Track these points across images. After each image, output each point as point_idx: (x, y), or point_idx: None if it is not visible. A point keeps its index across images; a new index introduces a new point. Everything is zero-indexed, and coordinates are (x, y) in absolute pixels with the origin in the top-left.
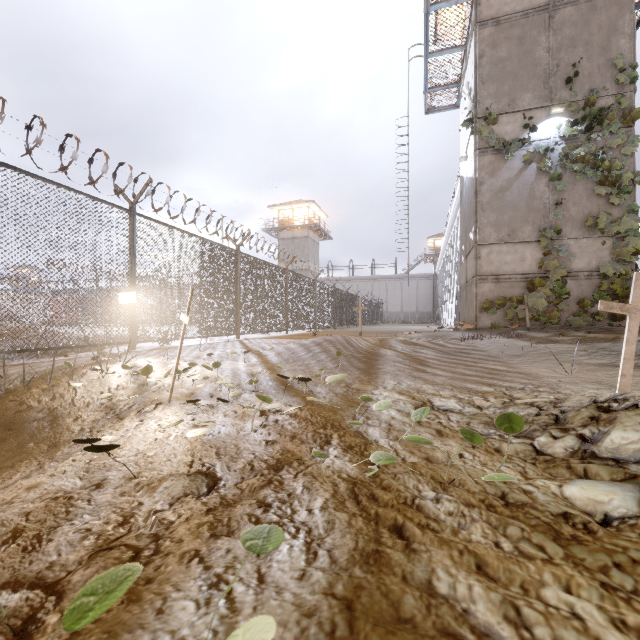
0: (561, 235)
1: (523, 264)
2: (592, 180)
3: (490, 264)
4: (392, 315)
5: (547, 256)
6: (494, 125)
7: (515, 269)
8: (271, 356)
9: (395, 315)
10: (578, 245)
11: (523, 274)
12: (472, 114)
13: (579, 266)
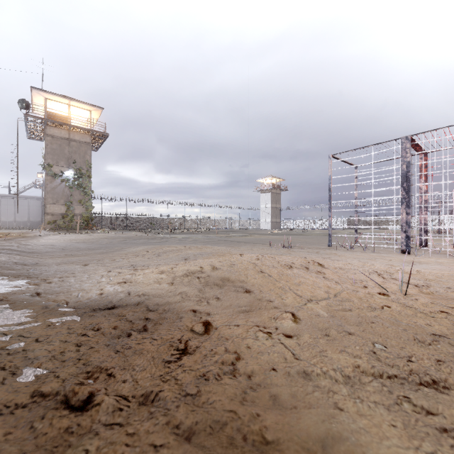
0: (72, 204)
1: (61, 211)
2: (81, 190)
3: (50, 210)
4: (6, 223)
5: (68, 209)
6: (52, 168)
7: (59, 212)
8: None
9: (9, 223)
10: (77, 207)
11: (61, 214)
12: (44, 162)
13: (77, 212)
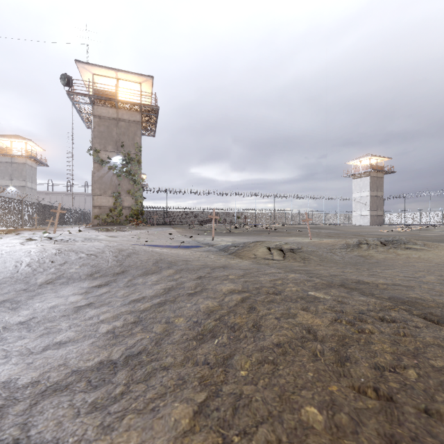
0: (121, 195)
1: (109, 203)
2: (130, 178)
3: (98, 202)
4: None
5: (116, 201)
6: (99, 153)
7: (106, 205)
8: None
9: None
10: (126, 198)
11: (109, 206)
12: (91, 147)
13: (126, 205)
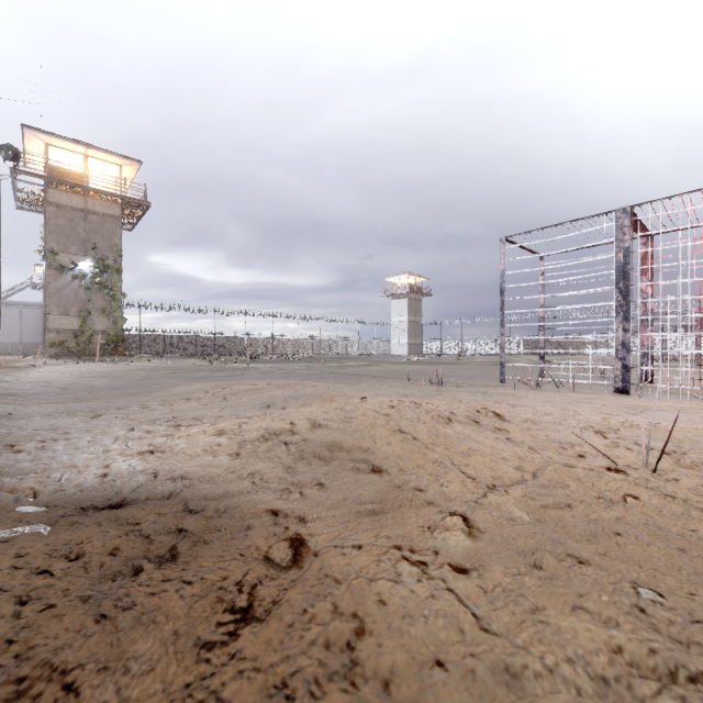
0: (91, 314)
1: (73, 325)
2: (105, 293)
3: (55, 324)
4: None
5: (84, 323)
6: (57, 256)
7: (68, 327)
8: None
9: None
10: (99, 319)
11: (73, 330)
12: (44, 246)
13: (99, 328)
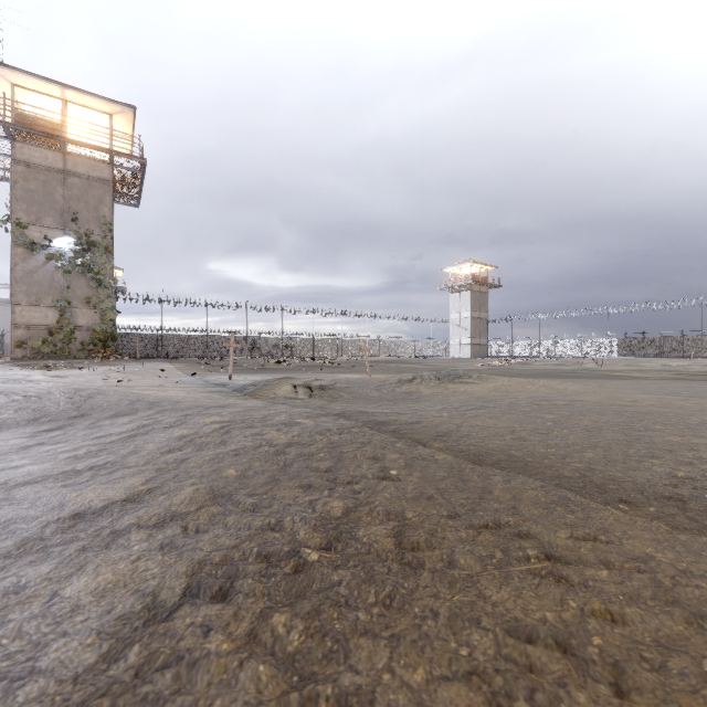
0: (72, 305)
1: (47, 320)
2: (90, 278)
3: (23, 318)
4: None
5: (62, 316)
6: (26, 230)
7: (42, 322)
8: None
9: None
10: (82, 312)
11: (48, 326)
12: (10, 217)
13: (83, 324)
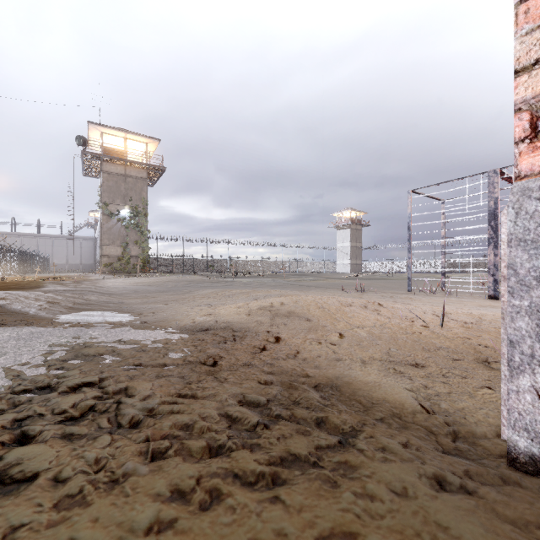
0: (129, 245)
1: (117, 252)
2: (137, 230)
3: (107, 252)
4: (58, 266)
5: (124, 251)
6: (108, 206)
7: (115, 254)
8: (37, 278)
9: (61, 266)
10: (133, 248)
11: (117, 256)
12: (100, 200)
13: (134, 254)
